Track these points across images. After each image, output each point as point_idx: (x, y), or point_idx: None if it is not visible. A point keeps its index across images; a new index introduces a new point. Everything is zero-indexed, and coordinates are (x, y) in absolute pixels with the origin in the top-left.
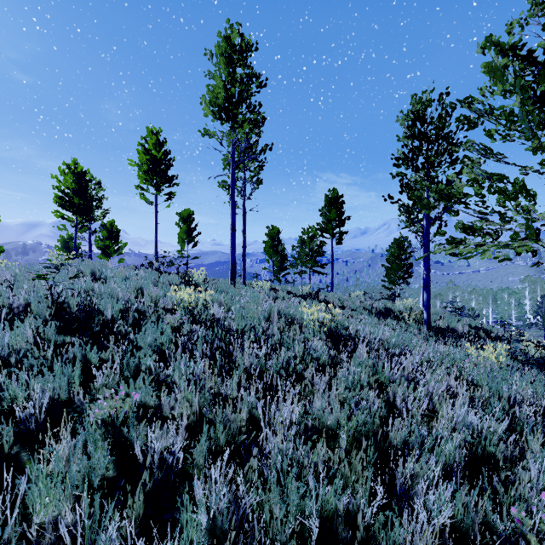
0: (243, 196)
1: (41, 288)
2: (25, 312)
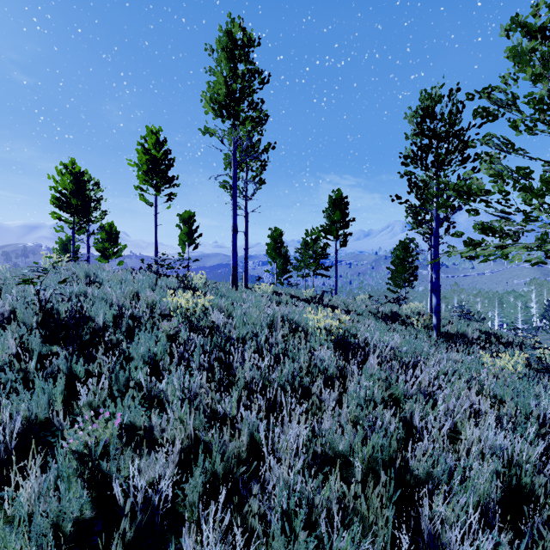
0: (245, 196)
1: (31, 292)
2: (11, 318)
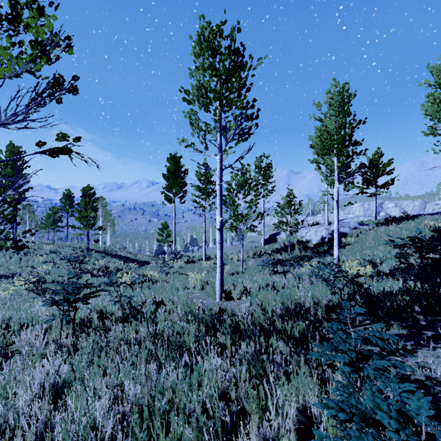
0: None
1: None
2: None
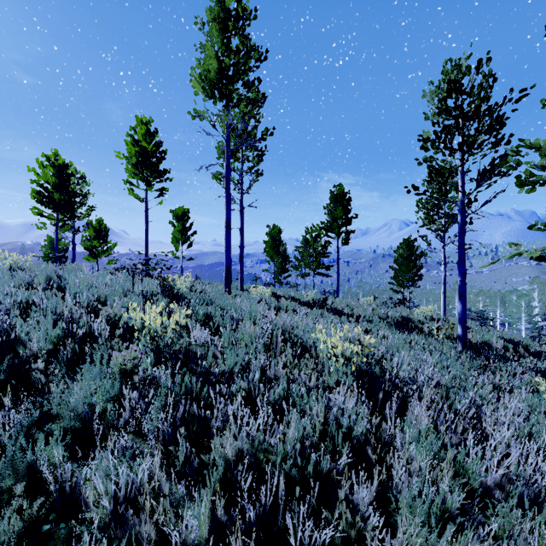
0: (241, 189)
1: None
2: None
